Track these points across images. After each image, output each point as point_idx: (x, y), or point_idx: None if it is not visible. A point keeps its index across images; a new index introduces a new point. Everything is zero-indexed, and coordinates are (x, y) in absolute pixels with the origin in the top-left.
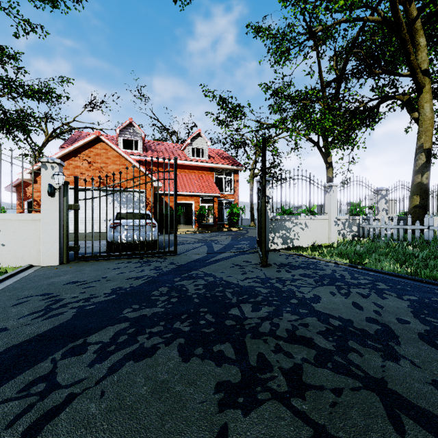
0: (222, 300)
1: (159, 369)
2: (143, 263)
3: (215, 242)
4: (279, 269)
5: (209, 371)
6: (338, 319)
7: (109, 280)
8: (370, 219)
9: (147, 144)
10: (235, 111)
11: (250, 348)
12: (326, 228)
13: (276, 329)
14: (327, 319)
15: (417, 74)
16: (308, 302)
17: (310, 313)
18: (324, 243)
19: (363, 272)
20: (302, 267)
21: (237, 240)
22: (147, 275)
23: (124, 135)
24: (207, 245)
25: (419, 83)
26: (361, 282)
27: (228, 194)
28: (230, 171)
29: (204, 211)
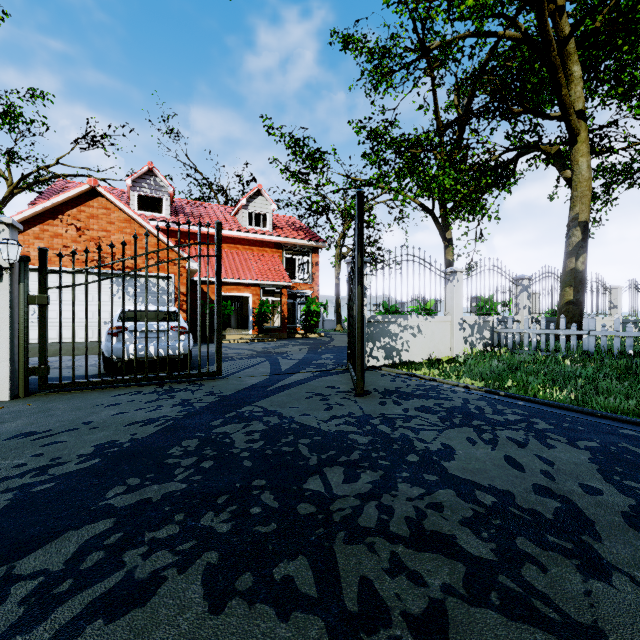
0: (292, 462)
1: (156, 638)
2: (162, 394)
3: (284, 356)
4: (383, 399)
5: (262, 635)
6: (489, 491)
7: (94, 427)
8: (508, 320)
9: (178, 204)
10: (313, 158)
11: (345, 567)
12: (448, 333)
13: (388, 519)
14: (472, 492)
15: (570, 115)
16: (437, 460)
17: (442, 480)
18: (444, 356)
19: (508, 401)
20: (417, 395)
21: (316, 352)
22: (165, 416)
23: (139, 188)
24: (270, 361)
25: (573, 128)
26: (510, 419)
27: (303, 282)
28: (306, 249)
29: (266, 308)
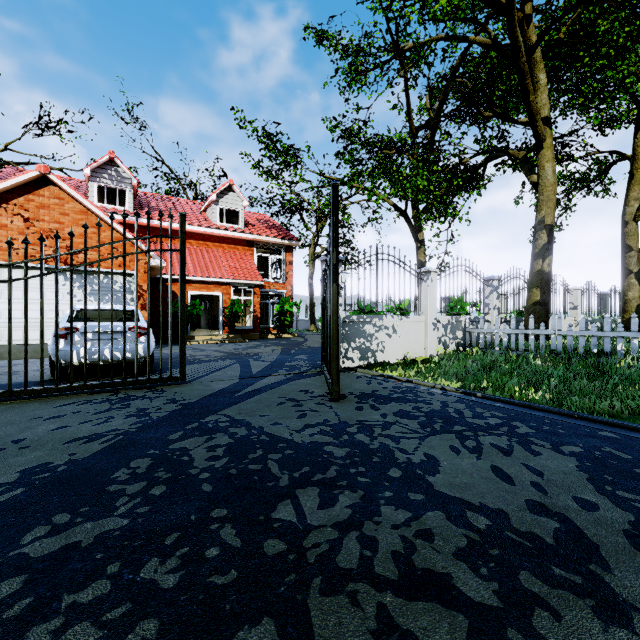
0: (259, 483)
1: None
2: (115, 403)
3: (255, 358)
4: (360, 404)
5: None
6: (481, 511)
7: (25, 447)
8: (480, 320)
9: (143, 197)
10: (286, 155)
11: (322, 632)
12: (422, 333)
13: (372, 556)
14: (462, 513)
15: (537, 121)
16: (421, 474)
17: (429, 500)
18: (419, 356)
19: (486, 402)
20: (395, 398)
21: (289, 354)
22: (115, 430)
23: (99, 178)
24: (240, 363)
25: (540, 134)
26: (491, 422)
27: (276, 282)
28: (279, 247)
29: (238, 307)
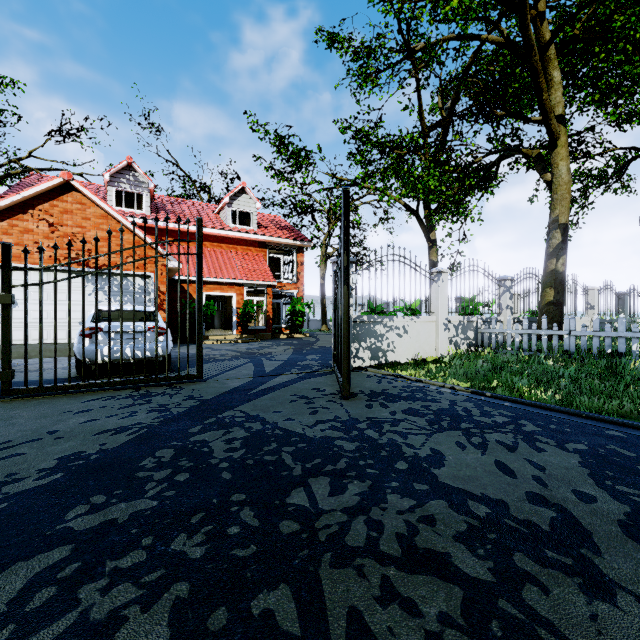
0: (274, 472)
1: None
2: (137, 399)
3: (268, 357)
4: (370, 402)
5: None
6: (482, 500)
7: (60, 437)
8: (492, 321)
9: (159, 200)
10: (298, 157)
11: (332, 597)
12: (433, 334)
13: (378, 536)
14: (464, 502)
15: (550, 120)
16: (426, 467)
17: (433, 490)
18: (429, 356)
19: (495, 402)
20: (404, 397)
21: (301, 353)
22: (140, 423)
23: (118, 183)
24: (253, 362)
25: (553, 132)
26: (498, 421)
27: (288, 282)
28: (291, 248)
29: (251, 308)
